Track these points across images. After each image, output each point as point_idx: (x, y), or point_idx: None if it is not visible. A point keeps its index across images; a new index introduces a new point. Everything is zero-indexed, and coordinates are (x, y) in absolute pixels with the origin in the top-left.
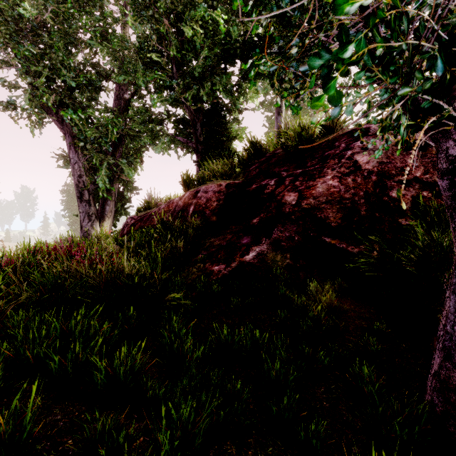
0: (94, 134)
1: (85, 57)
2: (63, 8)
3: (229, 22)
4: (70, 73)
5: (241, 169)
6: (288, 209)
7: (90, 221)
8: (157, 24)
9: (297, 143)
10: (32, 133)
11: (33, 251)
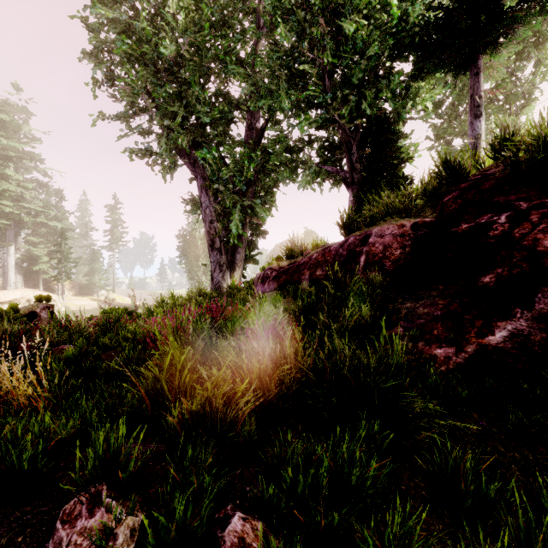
0: (229, 173)
1: (218, 87)
2: (200, 37)
3: (399, 3)
4: (205, 108)
5: (423, 202)
6: None
7: (221, 272)
8: (312, 26)
9: (542, 155)
10: (164, 179)
11: (199, 315)
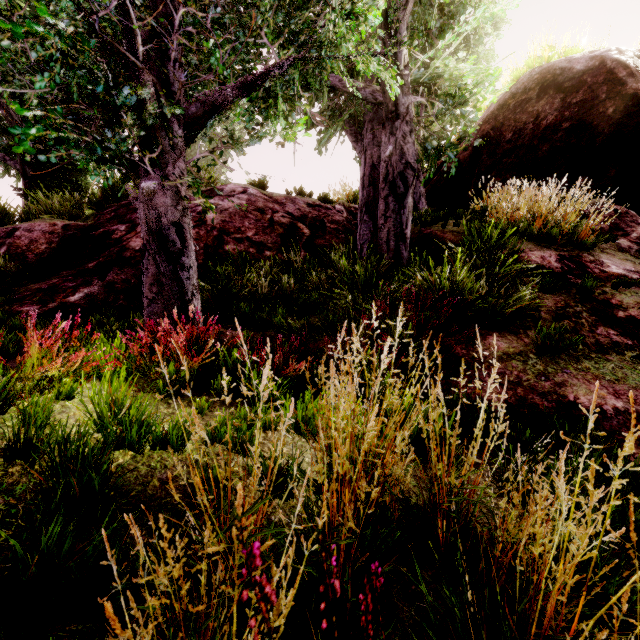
0: None
1: None
2: None
3: None
4: None
5: (95, 211)
6: (130, 253)
7: None
8: None
9: None
10: None
11: None
